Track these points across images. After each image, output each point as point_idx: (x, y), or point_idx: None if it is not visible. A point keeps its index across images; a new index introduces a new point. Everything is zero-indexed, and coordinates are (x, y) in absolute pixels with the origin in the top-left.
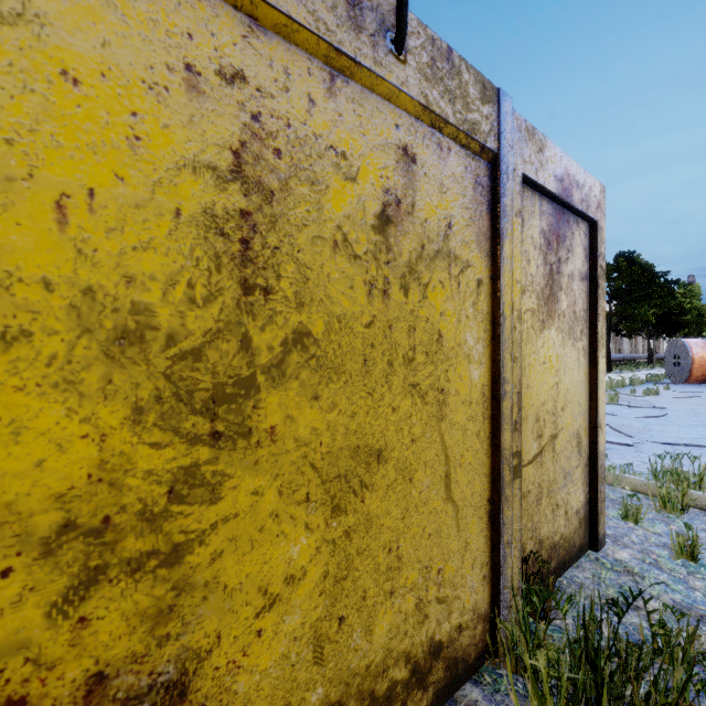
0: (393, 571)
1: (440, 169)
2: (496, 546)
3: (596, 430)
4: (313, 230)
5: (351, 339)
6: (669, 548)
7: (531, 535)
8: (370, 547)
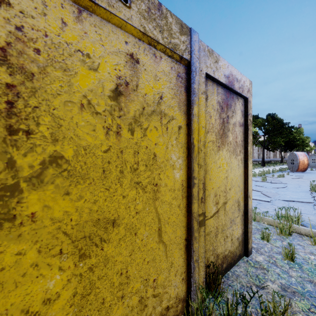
0: (123, 285)
1: (155, 67)
2: (189, 263)
3: (247, 198)
4: (65, 97)
5: (93, 159)
6: (281, 254)
7: (212, 253)
8: (107, 274)
